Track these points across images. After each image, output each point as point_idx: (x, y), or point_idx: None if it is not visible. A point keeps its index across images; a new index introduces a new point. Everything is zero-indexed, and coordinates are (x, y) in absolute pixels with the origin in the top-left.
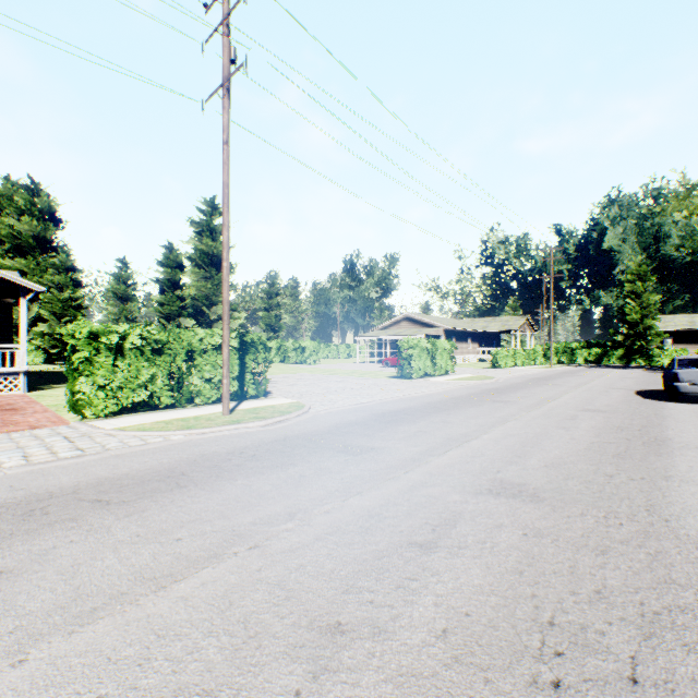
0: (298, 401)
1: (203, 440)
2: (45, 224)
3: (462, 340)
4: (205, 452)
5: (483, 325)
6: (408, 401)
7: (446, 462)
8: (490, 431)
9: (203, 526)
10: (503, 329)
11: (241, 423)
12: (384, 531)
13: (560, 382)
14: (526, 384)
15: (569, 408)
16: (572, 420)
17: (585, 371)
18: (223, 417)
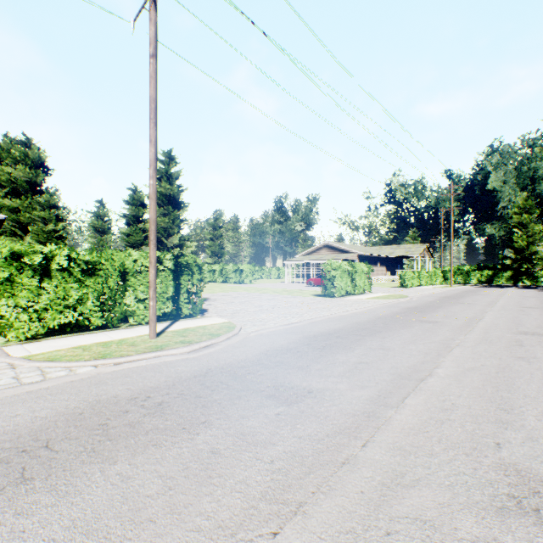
0: (230, 321)
1: (111, 374)
2: (36, 171)
3: (373, 264)
4: (103, 396)
5: (390, 251)
6: (337, 321)
7: (413, 422)
8: (440, 362)
9: None
10: (407, 255)
11: (163, 350)
12: None
13: (469, 300)
14: (440, 302)
15: (504, 330)
16: (520, 346)
17: (483, 290)
18: (148, 340)
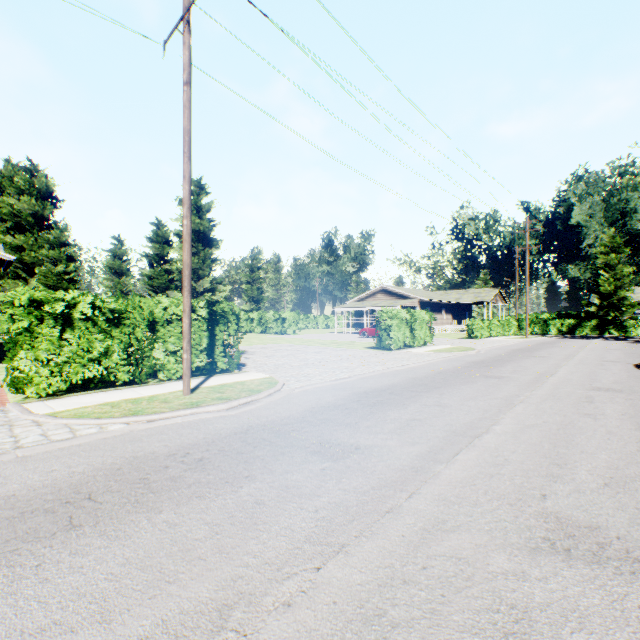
0: (271, 377)
1: (146, 431)
2: (43, 203)
3: (437, 311)
4: (139, 452)
5: (456, 297)
6: (391, 377)
7: (462, 476)
8: (499, 419)
9: None
10: (476, 301)
11: (199, 407)
12: None
13: (544, 353)
14: (510, 356)
15: (576, 386)
16: (590, 403)
17: (562, 342)
18: (181, 397)
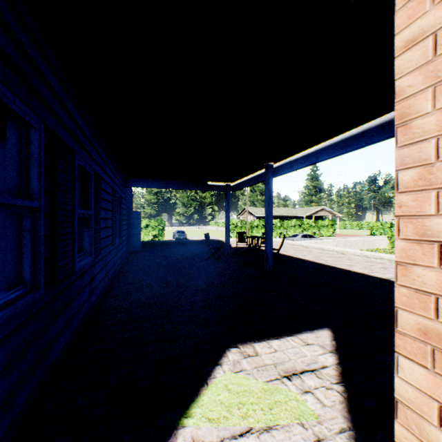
0: None
1: None
2: None
3: None
4: None
5: None
6: None
7: None
8: None
9: None
10: None
11: None
12: None
13: None
14: None
15: None
16: None
17: None
18: None
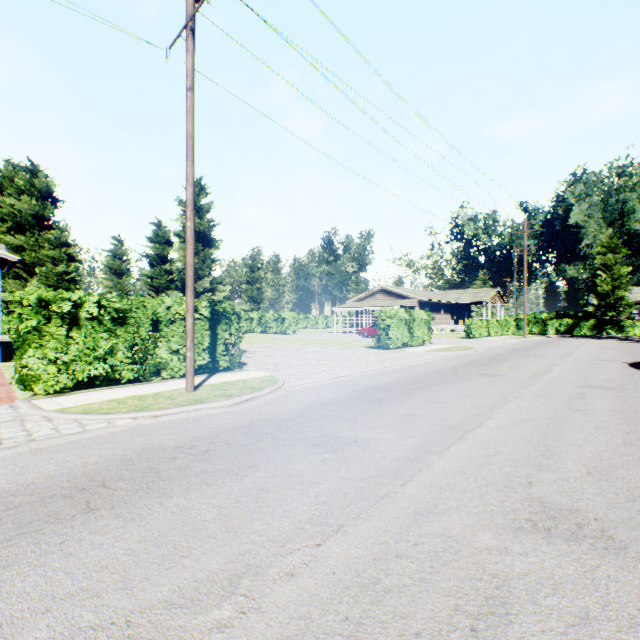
0: (272, 375)
1: (153, 426)
2: (43, 203)
3: (435, 311)
4: (148, 445)
5: (455, 297)
6: (390, 375)
7: (454, 466)
8: (493, 415)
9: (81, 610)
10: (474, 301)
11: (203, 403)
12: (388, 635)
13: (541, 353)
14: (507, 355)
15: (569, 384)
16: (581, 399)
17: (560, 341)
18: (185, 394)
